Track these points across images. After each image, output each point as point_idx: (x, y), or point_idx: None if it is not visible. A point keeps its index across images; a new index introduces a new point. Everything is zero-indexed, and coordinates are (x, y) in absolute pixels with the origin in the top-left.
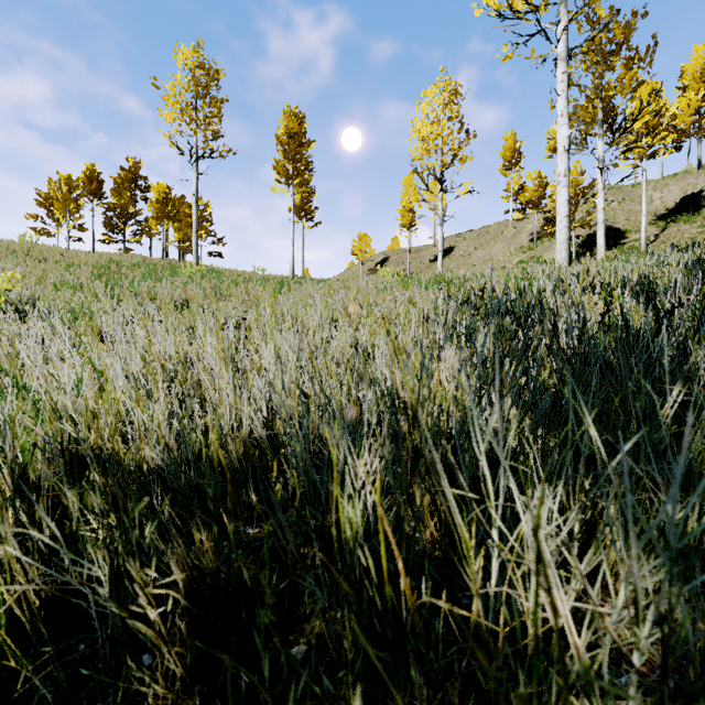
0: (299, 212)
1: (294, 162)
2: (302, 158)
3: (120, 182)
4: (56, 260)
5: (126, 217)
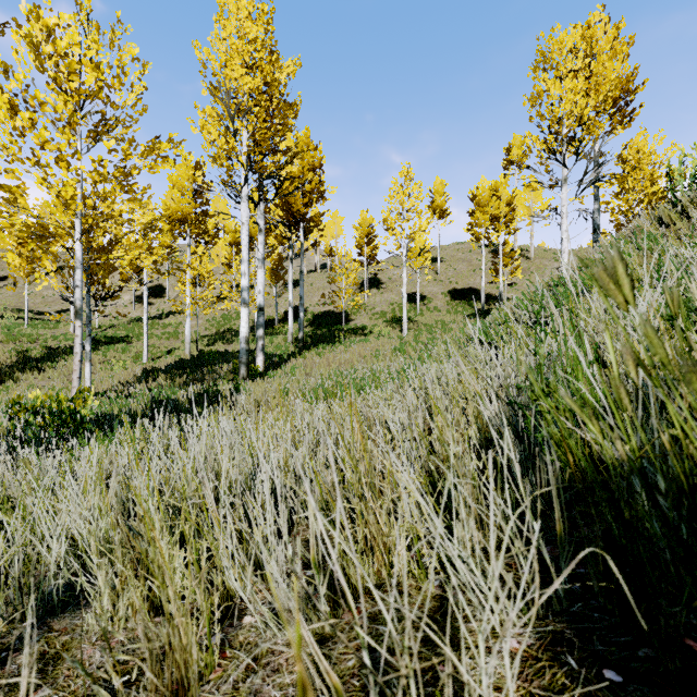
0: None
1: None
2: None
3: None
4: None
5: None
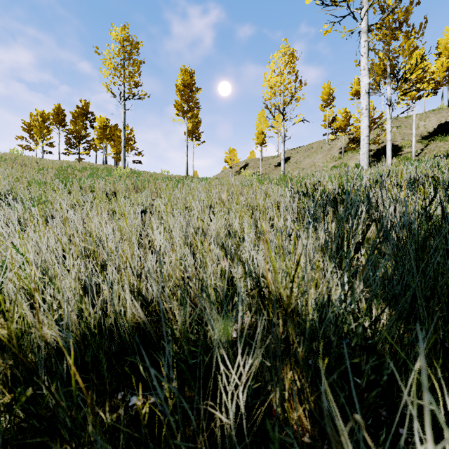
0: (190, 134)
1: (187, 102)
2: (192, 99)
3: (76, 115)
4: (33, 165)
5: (79, 138)
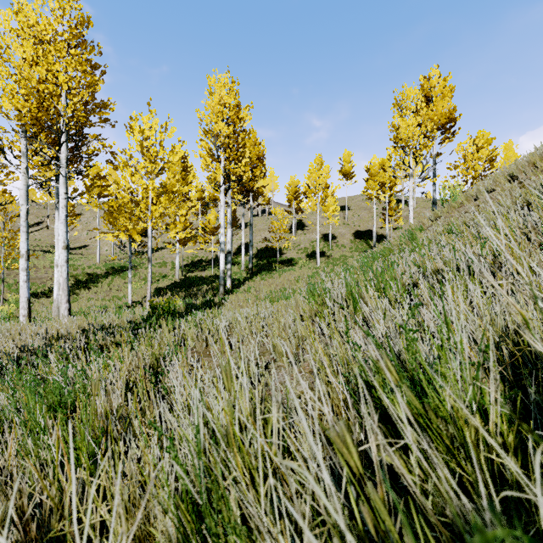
0: None
1: None
2: None
3: None
4: None
5: None
